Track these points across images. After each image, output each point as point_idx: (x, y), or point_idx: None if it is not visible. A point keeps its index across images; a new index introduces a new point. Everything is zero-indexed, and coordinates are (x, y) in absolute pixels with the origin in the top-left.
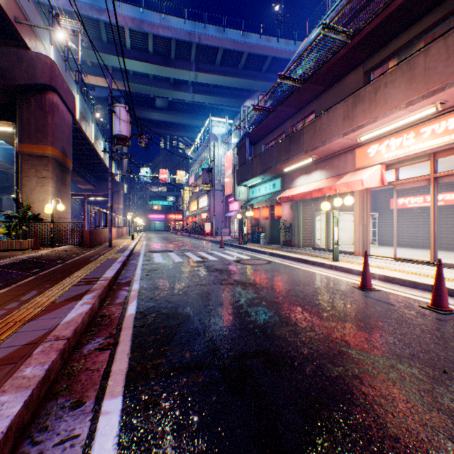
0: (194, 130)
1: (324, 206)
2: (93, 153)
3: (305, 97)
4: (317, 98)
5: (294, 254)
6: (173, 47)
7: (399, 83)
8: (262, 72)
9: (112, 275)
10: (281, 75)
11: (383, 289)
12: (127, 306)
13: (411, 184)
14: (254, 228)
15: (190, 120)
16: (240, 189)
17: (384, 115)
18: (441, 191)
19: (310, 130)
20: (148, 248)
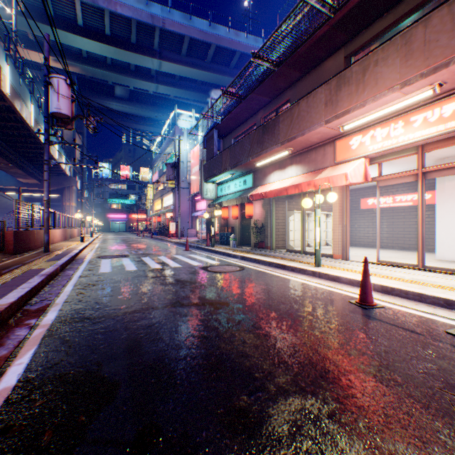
0: (158, 125)
1: (306, 202)
2: (34, 140)
3: (279, 84)
4: (292, 86)
5: (269, 258)
6: (134, 28)
7: (393, 60)
8: (230, 67)
9: (12, 301)
10: (255, 53)
11: (385, 304)
12: (7, 367)
13: (396, 180)
14: (223, 229)
15: (154, 113)
16: (208, 186)
17: (375, 98)
18: (410, 192)
19: (287, 118)
20: (98, 253)
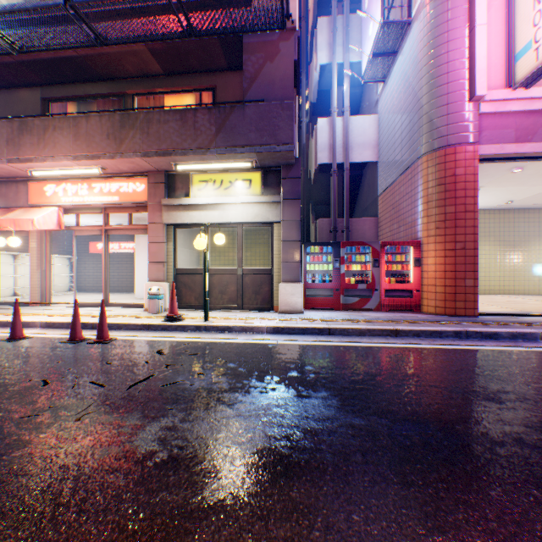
0: None
1: None
2: None
3: None
4: None
5: None
6: None
7: (69, 134)
8: None
9: None
10: None
11: (40, 335)
12: None
13: (90, 232)
14: None
15: None
16: None
17: (56, 158)
18: (133, 240)
19: None
20: None
